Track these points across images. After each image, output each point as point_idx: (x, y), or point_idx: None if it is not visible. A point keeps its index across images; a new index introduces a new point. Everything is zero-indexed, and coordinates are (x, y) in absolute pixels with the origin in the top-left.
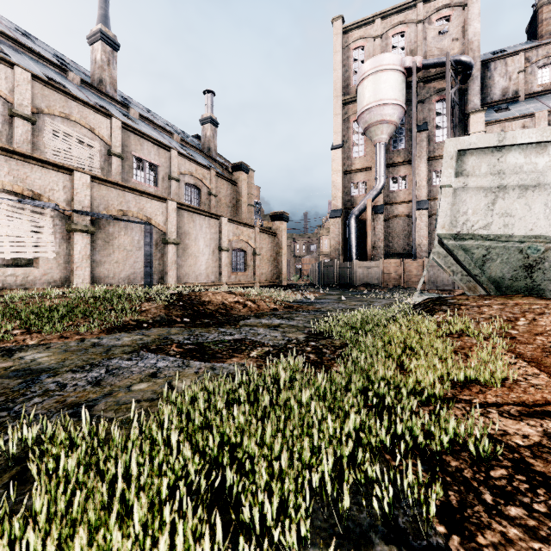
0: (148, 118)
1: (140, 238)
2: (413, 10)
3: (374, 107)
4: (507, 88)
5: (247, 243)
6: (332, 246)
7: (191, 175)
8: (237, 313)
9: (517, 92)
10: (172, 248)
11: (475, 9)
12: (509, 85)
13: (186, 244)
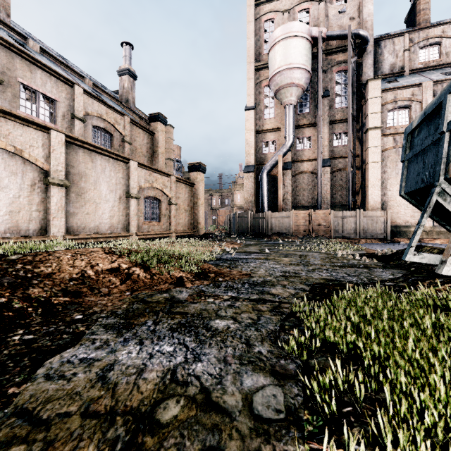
0: (53, 55)
1: (3, 174)
2: None
3: (285, 70)
4: (394, 64)
5: (162, 191)
6: (246, 198)
7: (101, 117)
8: (93, 303)
9: (403, 68)
10: (58, 191)
11: None
12: (396, 61)
13: (81, 188)
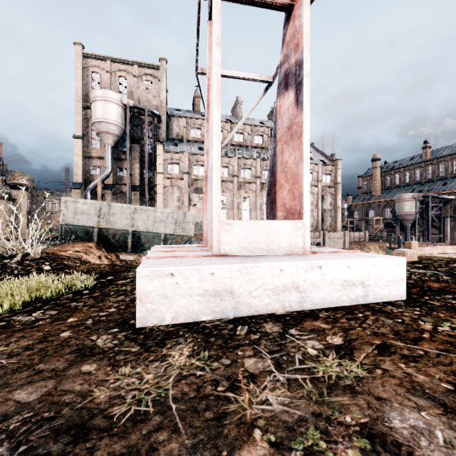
0: None
1: None
2: (132, 67)
3: (103, 122)
4: (179, 133)
5: None
6: None
7: None
8: None
9: (183, 137)
10: None
11: (164, 85)
12: (180, 132)
13: None
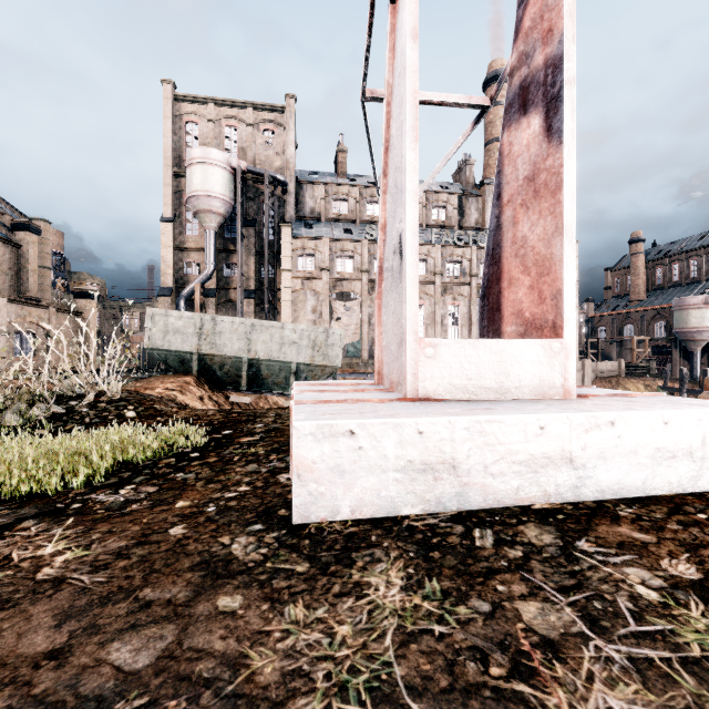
0: None
1: None
2: (244, 111)
3: (202, 196)
4: (314, 208)
5: (37, 324)
6: None
7: None
8: None
9: (321, 214)
10: None
11: (292, 136)
12: (315, 207)
13: None
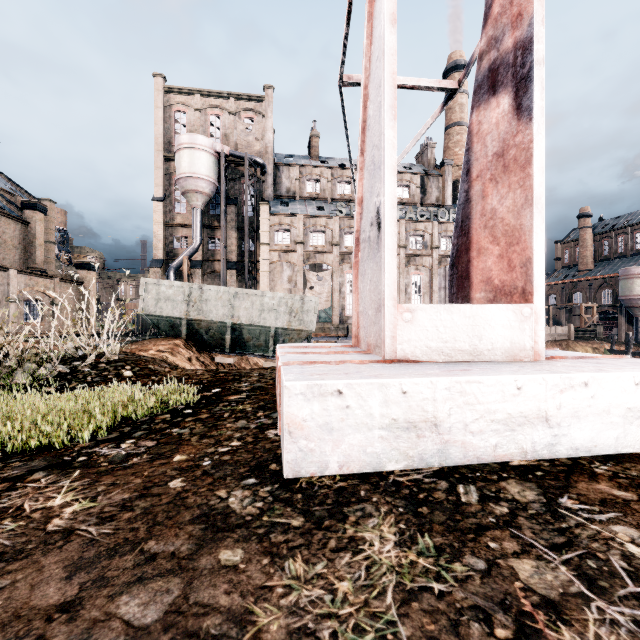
0: None
1: None
2: (227, 101)
3: (190, 177)
4: (290, 188)
5: (44, 293)
6: None
7: None
8: None
9: (296, 193)
10: None
11: (270, 123)
12: (291, 187)
13: None
